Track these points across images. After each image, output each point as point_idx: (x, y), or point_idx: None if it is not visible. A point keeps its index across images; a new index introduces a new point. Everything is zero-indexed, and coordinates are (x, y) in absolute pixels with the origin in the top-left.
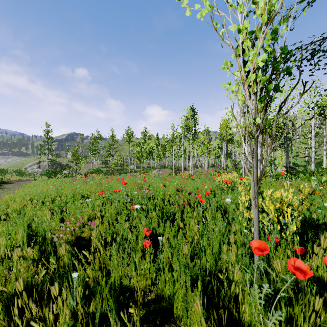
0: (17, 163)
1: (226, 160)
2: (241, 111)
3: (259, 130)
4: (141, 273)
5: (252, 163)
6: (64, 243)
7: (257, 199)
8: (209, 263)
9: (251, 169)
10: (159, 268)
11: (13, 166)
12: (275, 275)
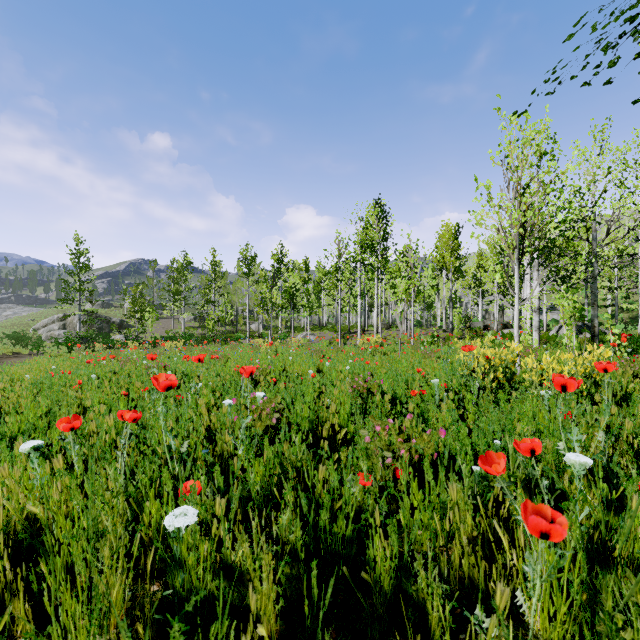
0: (21, 320)
1: (452, 311)
2: None
3: None
4: None
5: None
6: None
7: None
8: None
9: (504, 331)
10: None
11: (11, 326)
12: None
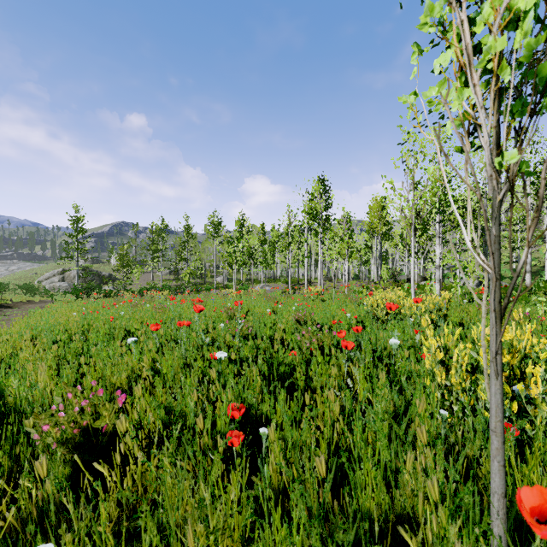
0: (25, 273)
1: (380, 267)
2: (460, 140)
3: (506, 186)
4: (216, 526)
5: (492, 266)
6: (53, 444)
7: (501, 356)
8: (370, 489)
9: (422, 283)
10: (262, 492)
11: (18, 279)
12: (546, 544)
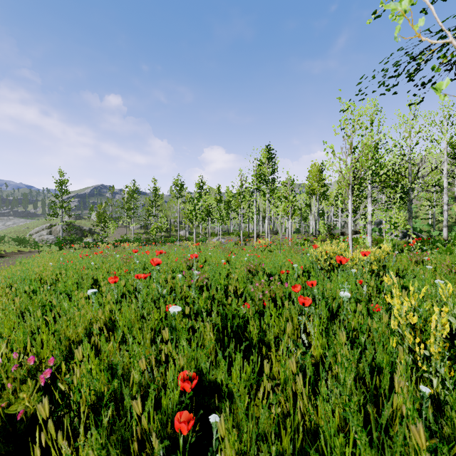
0: (19, 228)
1: (318, 223)
2: None
3: None
4: None
5: None
6: None
7: None
8: None
9: (354, 236)
10: None
11: (13, 232)
12: None
